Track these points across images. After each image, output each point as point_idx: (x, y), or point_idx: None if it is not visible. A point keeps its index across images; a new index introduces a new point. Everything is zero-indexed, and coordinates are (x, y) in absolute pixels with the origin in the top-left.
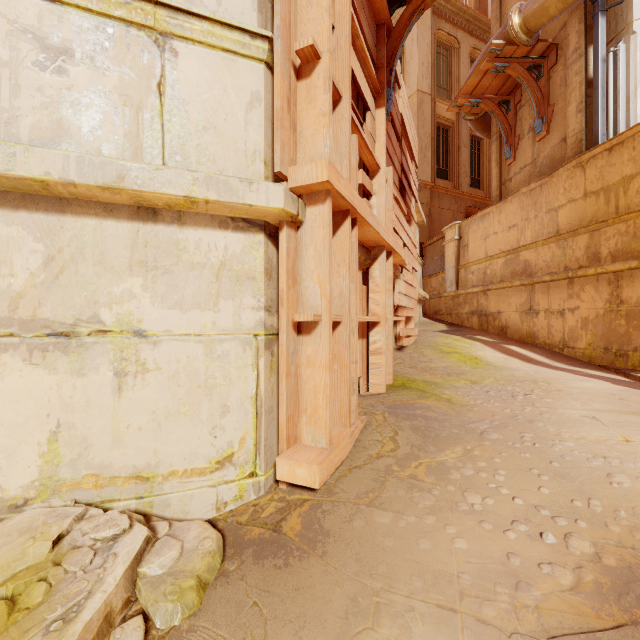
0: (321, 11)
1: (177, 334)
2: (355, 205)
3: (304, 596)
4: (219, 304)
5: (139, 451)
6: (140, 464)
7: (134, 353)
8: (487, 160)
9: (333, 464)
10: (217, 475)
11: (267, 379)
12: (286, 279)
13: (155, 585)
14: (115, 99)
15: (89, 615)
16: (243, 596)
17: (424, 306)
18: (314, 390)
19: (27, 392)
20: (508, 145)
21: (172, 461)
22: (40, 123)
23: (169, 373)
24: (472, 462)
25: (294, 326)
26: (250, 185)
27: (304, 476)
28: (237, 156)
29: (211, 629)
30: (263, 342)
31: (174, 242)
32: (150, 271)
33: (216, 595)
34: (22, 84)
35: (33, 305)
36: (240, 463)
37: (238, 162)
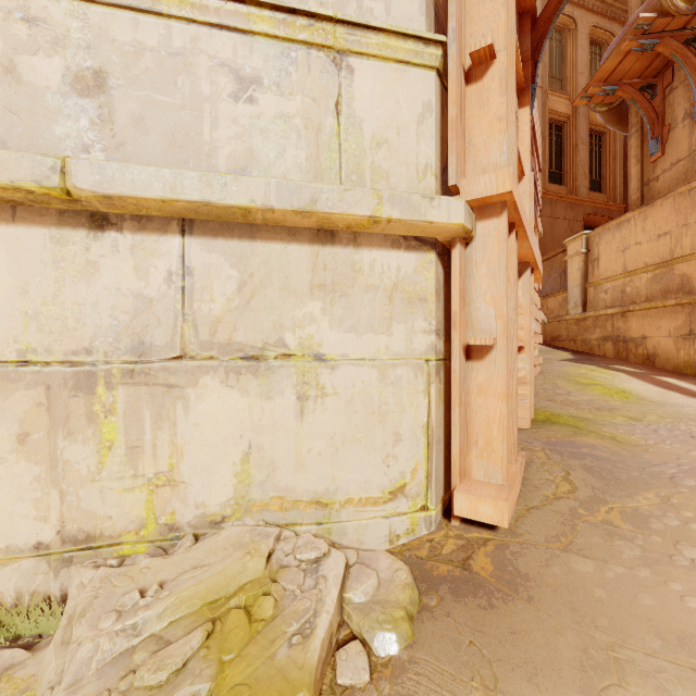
0: (496, 6)
1: (353, 358)
2: (522, 217)
3: (524, 641)
4: (392, 327)
5: (318, 476)
6: (319, 489)
7: (314, 377)
8: (611, 158)
9: (513, 502)
10: (390, 506)
11: (437, 407)
12: (459, 300)
13: (364, 612)
14: (297, 123)
15: (322, 633)
16: (456, 633)
17: None
18: (487, 421)
19: (224, 413)
20: (654, 137)
21: (348, 488)
22: (235, 153)
23: (345, 398)
24: (677, 511)
25: (463, 351)
26: (431, 201)
27: (489, 513)
28: (409, 171)
29: (434, 663)
30: (434, 368)
31: (350, 264)
32: (328, 294)
33: (426, 629)
34: (220, 116)
35: (229, 329)
36: (412, 495)
37: (410, 178)
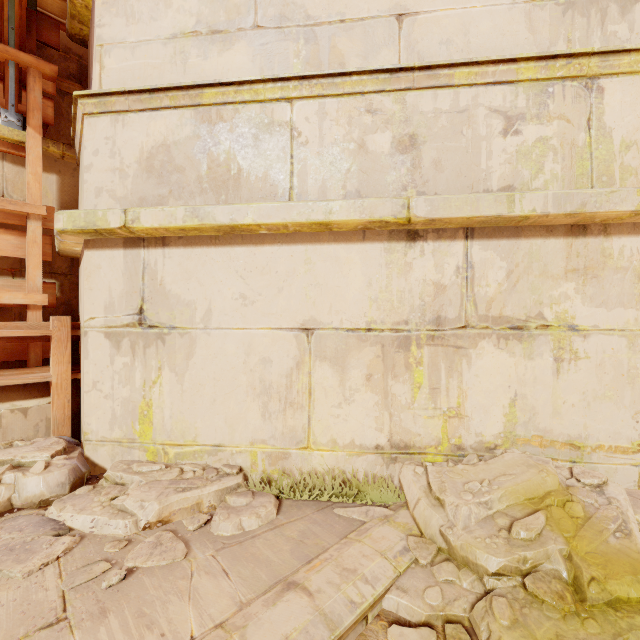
0: None
1: (602, 329)
2: None
3: None
4: None
5: (572, 423)
6: (572, 434)
7: (568, 344)
8: None
9: None
10: (638, 456)
11: None
12: None
13: None
14: (554, 143)
15: (638, 535)
16: None
17: None
18: None
19: (496, 368)
20: None
21: (598, 436)
22: (504, 174)
23: (596, 362)
24: None
25: None
26: None
27: None
28: None
29: None
30: None
31: (600, 251)
32: (580, 277)
33: None
34: (493, 149)
35: (499, 306)
36: None
37: None
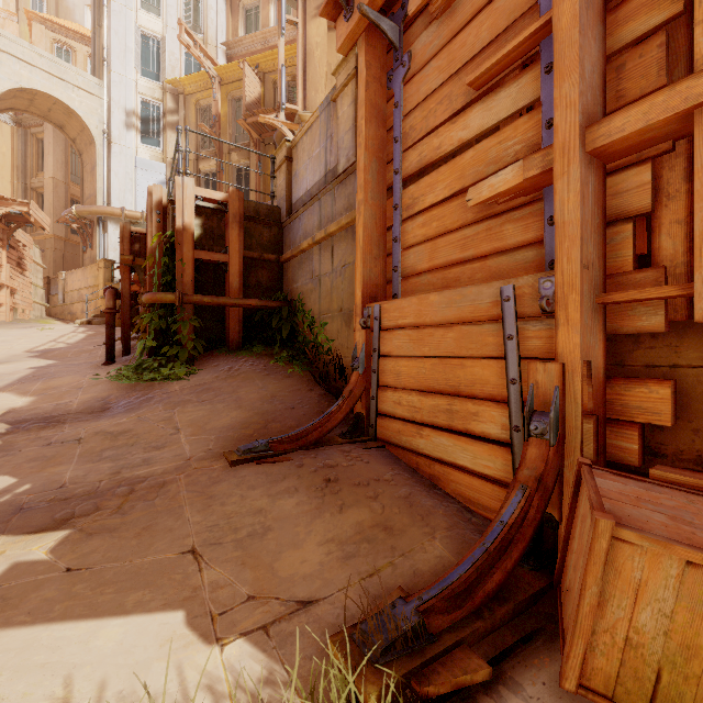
0: None
1: None
2: None
3: None
4: None
5: None
6: None
7: None
8: None
9: None
10: None
11: None
12: None
13: None
14: None
15: None
16: None
17: (51, 311)
18: None
19: None
20: (84, 246)
21: None
22: None
23: None
24: (22, 325)
25: None
26: None
27: None
28: None
29: None
30: None
31: None
32: None
33: None
34: None
35: None
36: None
37: None
